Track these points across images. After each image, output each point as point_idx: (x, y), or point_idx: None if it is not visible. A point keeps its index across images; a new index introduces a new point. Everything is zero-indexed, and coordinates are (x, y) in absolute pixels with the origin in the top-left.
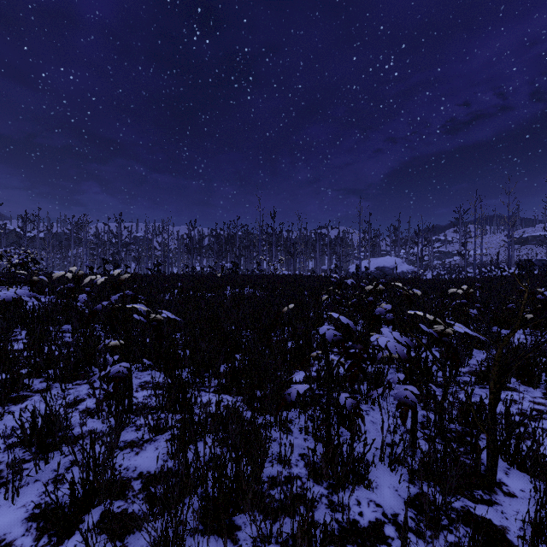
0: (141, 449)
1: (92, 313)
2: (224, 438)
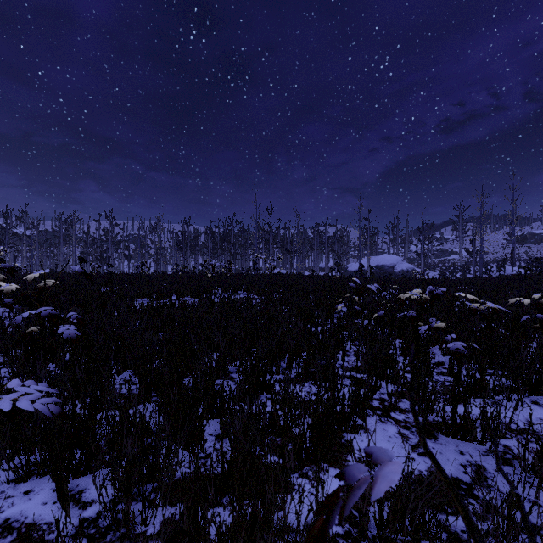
0: None
1: None
2: None
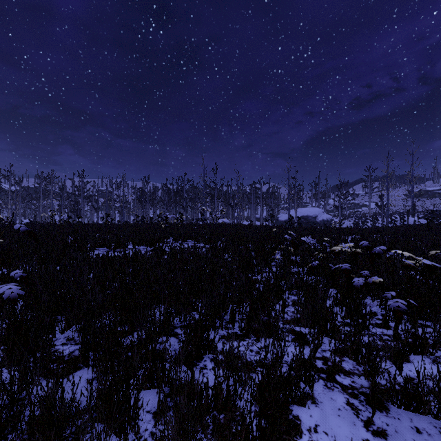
0: None
1: None
2: None
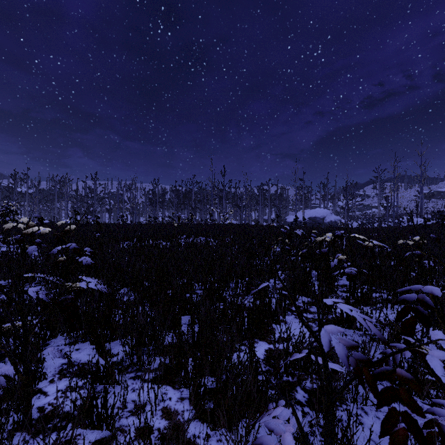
0: None
1: None
2: None
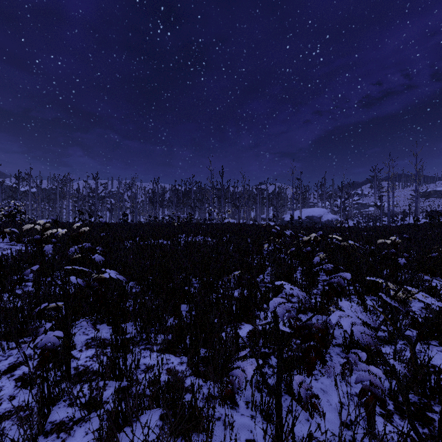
0: (68, 435)
1: (19, 279)
2: (157, 436)
